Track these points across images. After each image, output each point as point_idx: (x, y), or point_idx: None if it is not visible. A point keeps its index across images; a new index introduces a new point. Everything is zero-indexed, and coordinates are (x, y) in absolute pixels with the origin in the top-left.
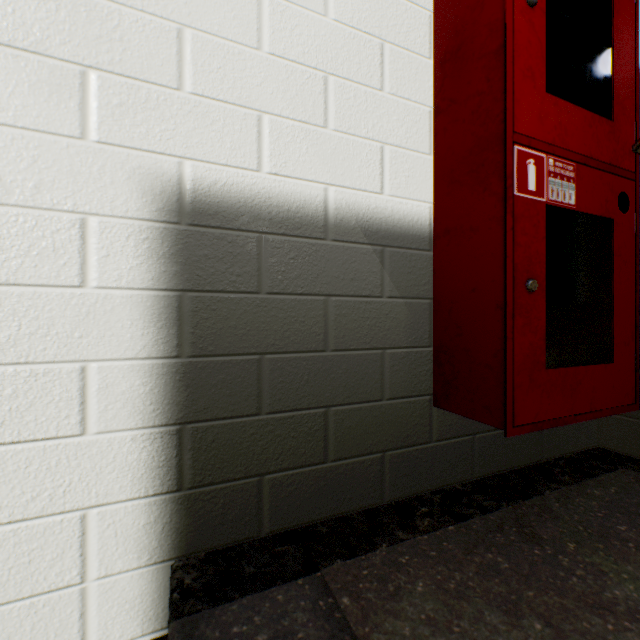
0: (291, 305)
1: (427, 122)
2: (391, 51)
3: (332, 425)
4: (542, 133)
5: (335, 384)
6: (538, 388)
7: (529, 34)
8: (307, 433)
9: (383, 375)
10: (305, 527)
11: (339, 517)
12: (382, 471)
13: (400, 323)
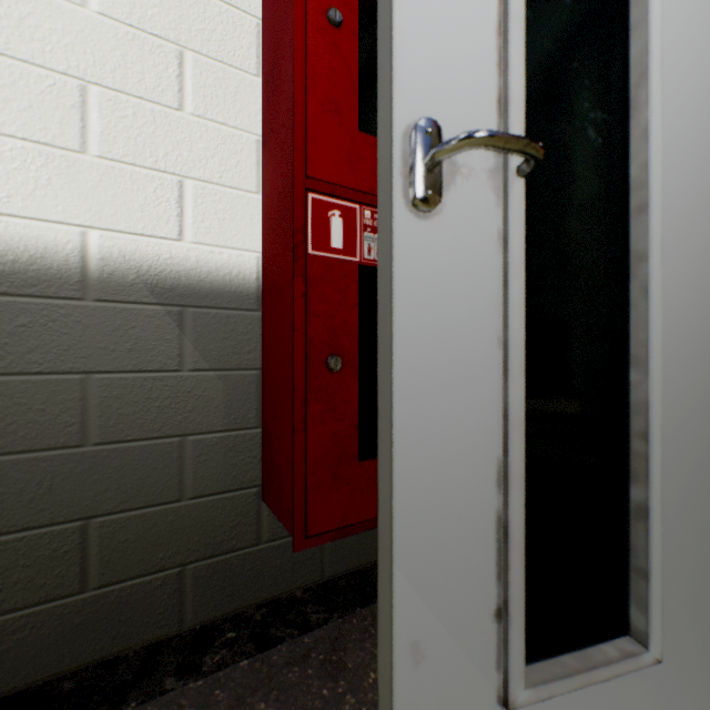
0: (21, 388)
1: (254, 153)
2: (196, 62)
3: (96, 541)
4: (354, 179)
5: (101, 487)
6: (348, 485)
7: (333, 59)
8: (50, 557)
9: (183, 469)
10: (44, 684)
11: (106, 660)
12: (182, 590)
13: (211, 401)
